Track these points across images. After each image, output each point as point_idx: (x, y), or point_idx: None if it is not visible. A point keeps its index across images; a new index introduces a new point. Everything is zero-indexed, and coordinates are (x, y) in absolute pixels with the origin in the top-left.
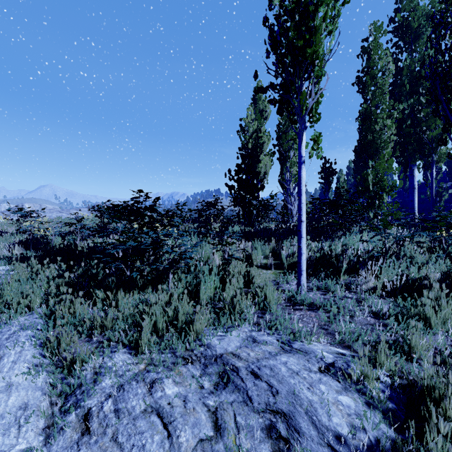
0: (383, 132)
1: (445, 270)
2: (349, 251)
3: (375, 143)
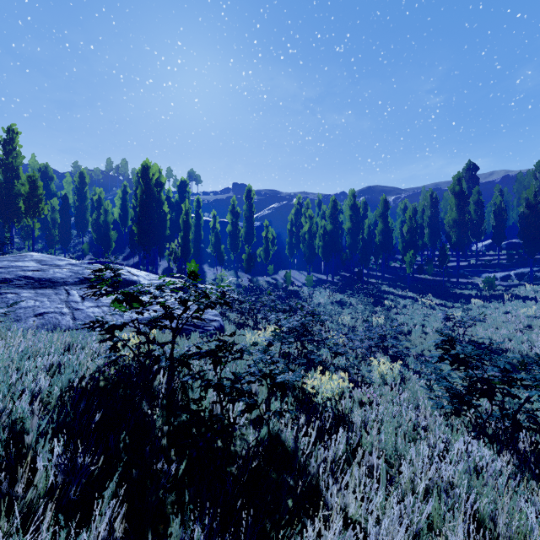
0: None
1: None
2: None
3: None
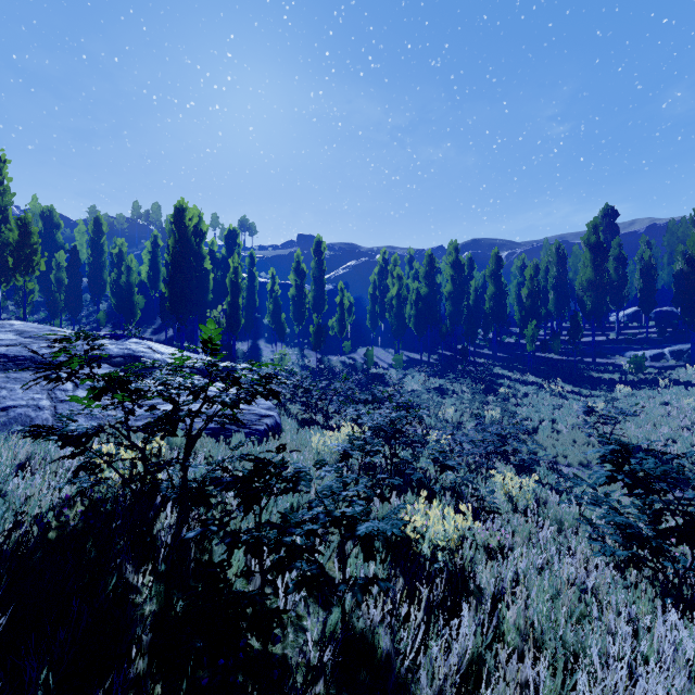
0: None
1: None
2: None
3: None
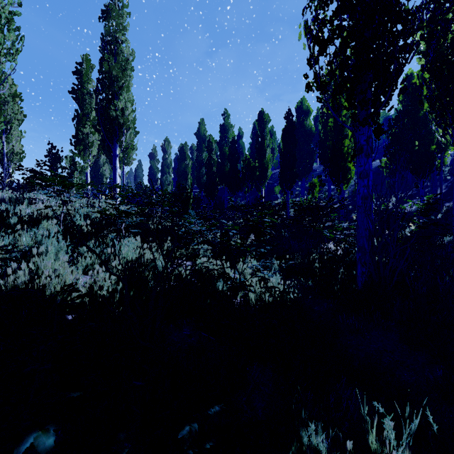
0: (90, 135)
1: (84, 203)
2: (39, 197)
3: (85, 141)
